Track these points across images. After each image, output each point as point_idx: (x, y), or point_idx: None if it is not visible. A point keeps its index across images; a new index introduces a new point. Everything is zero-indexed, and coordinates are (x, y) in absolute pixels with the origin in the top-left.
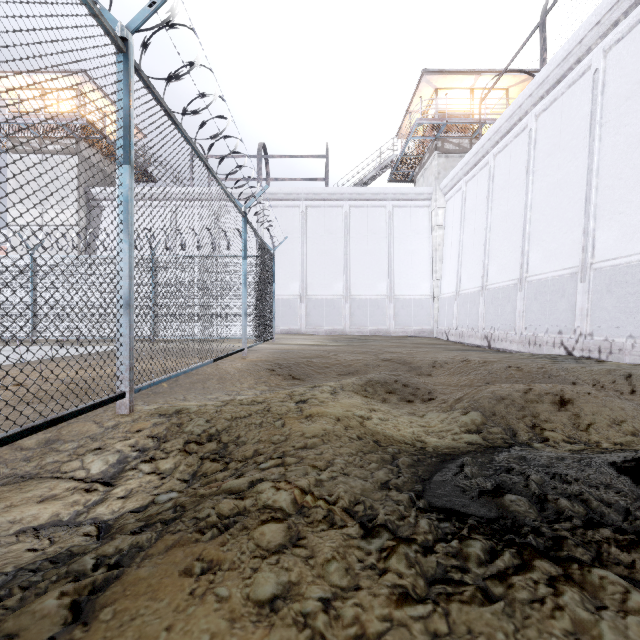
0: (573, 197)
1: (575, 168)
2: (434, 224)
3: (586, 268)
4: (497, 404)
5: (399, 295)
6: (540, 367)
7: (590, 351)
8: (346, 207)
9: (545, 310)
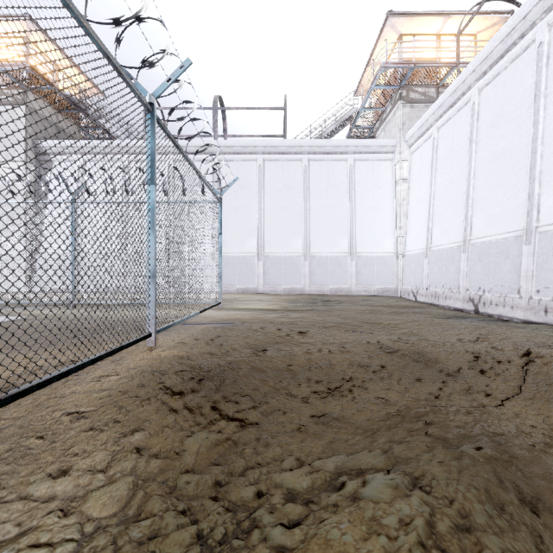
0: None
1: None
2: (398, 178)
3: None
4: None
5: (361, 252)
6: None
7: None
8: (305, 160)
9: None
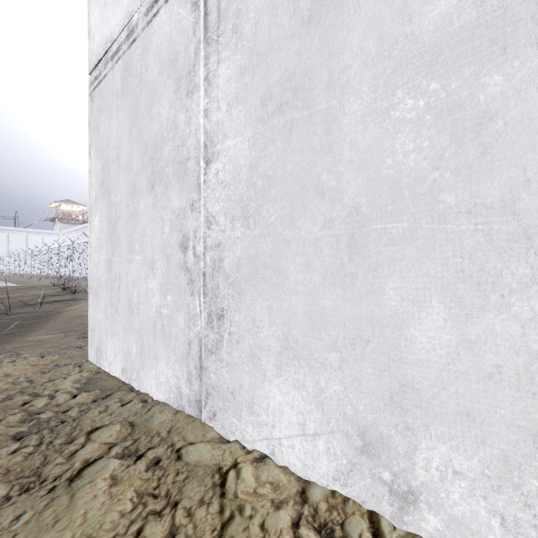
0: None
1: None
2: (59, 242)
3: None
4: None
5: None
6: None
7: None
8: (26, 234)
9: None
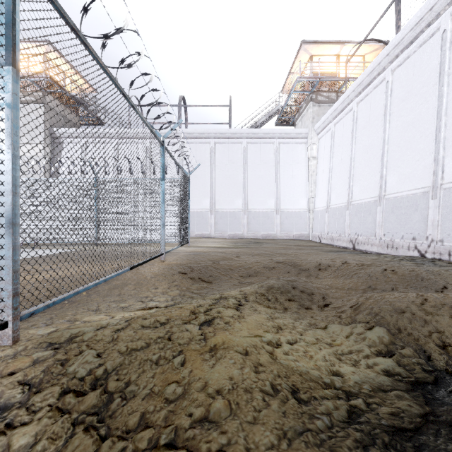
0: (424, 132)
1: (426, 109)
2: (310, 156)
3: (436, 188)
4: (399, 318)
5: (284, 209)
6: (411, 271)
7: (441, 254)
8: (244, 143)
9: (401, 221)
